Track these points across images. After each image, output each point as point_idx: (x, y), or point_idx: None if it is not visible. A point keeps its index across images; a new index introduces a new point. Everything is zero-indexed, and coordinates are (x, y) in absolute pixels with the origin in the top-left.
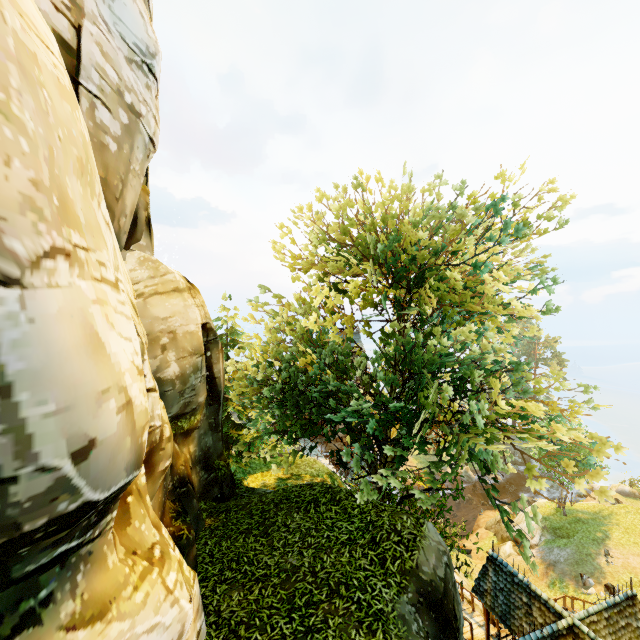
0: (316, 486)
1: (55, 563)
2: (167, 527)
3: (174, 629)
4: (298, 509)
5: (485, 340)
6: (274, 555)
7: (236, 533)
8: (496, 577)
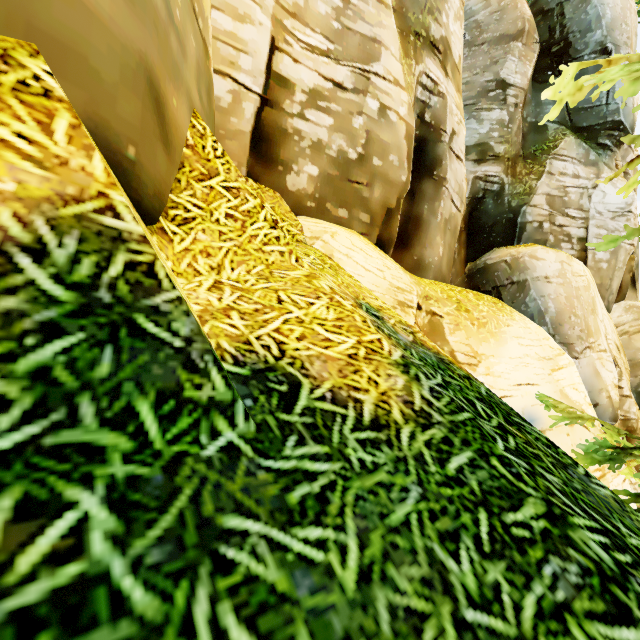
0: None
1: None
2: None
3: None
4: None
5: None
6: None
7: None
8: None
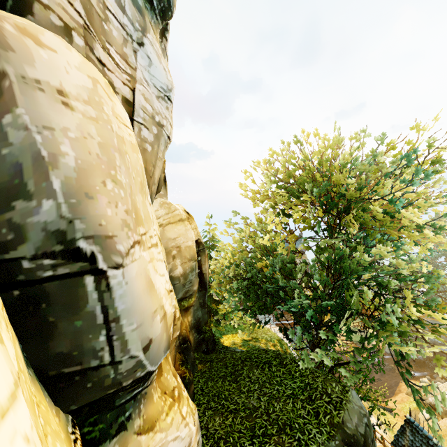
0: (269, 352)
1: (132, 398)
2: (177, 370)
3: (186, 440)
4: (257, 367)
5: (403, 251)
6: (241, 396)
7: (217, 377)
8: (413, 437)
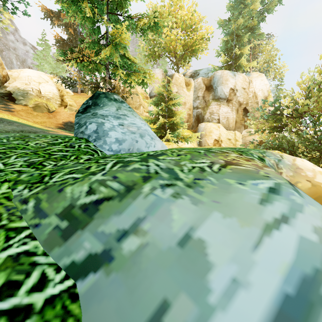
0: None
1: None
2: None
3: None
4: None
5: None
6: None
7: None
8: None
